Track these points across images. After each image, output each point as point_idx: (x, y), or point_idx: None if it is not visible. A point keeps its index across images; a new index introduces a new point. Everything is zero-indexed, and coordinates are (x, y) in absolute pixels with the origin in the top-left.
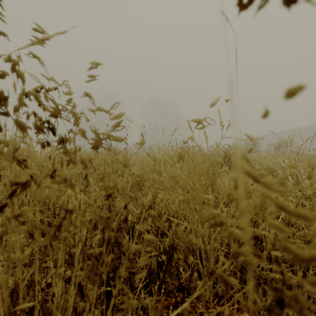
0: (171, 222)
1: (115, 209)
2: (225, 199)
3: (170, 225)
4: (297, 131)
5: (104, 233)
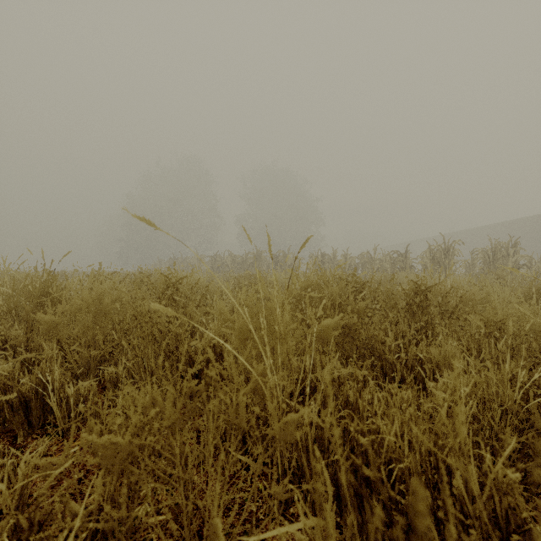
0: None
1: None
2: None
3: None
4: (515, 225)
5: None
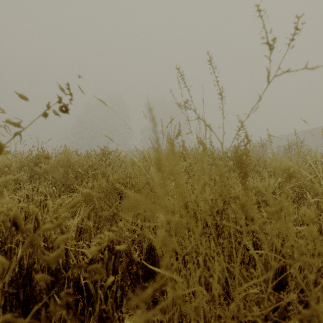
0: (158, 258)
1: (48, 246)
2: (282, 264)
3: (157, 263)
4: (306, 133)
5: (26, 291)
